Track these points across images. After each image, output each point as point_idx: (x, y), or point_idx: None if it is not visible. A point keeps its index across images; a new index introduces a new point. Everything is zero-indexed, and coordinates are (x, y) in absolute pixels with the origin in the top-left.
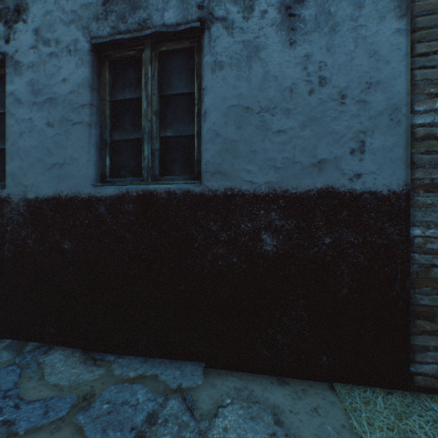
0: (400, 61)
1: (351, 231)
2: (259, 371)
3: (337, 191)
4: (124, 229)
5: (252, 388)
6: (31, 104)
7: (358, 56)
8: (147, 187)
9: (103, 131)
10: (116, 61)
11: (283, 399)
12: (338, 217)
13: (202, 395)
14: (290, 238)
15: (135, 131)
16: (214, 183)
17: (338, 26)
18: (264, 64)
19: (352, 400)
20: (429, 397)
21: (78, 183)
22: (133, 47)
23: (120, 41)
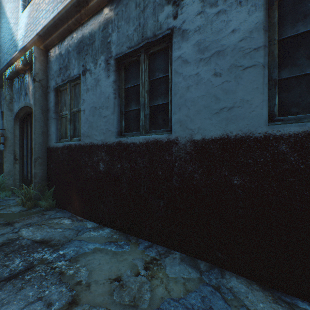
0: None
1: None
2: None
3: None
4: None
5: None
6: (197, 61)
7: None
8: None
9: (271, 71)
10: None
11: None
12: None
13: None
14: None
15: None
16: None
17: None
18: None
19: None
20: None
21: (249, 123)
22: None
23: None
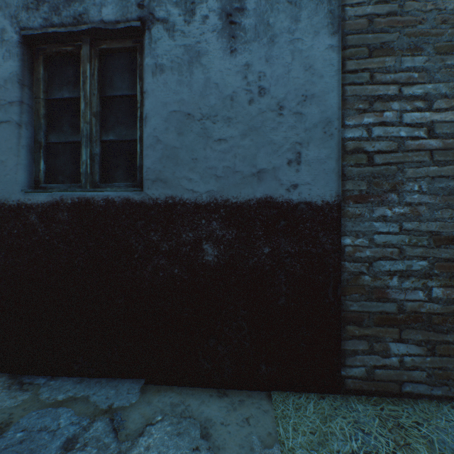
0: (333, 76)
1: (288, 241)
2: (201, 385)
3: (276, 201)
4: (58, 240)
5: (189, 402)
6: None
7: (295, 69)
8: (84, 194)
9: (37, 132)
10: (52, 56)
11: (218, 411)
12: (276, 227)
13: (134, 414)
14: (231, 248)
15: (73, 133)
16: (155, 191)
17: (276, 37)
18: (205, 70)
19: (285, 407)
20: (357, 399)
21: (5, 189)
22: (70, 42)
23: (54, 34)
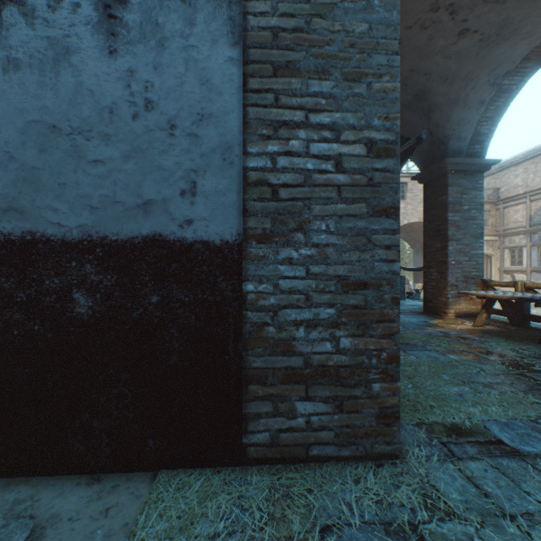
0: (234, 94)
1: (182, 287)
2: (71, 471)
3: (167, 240)
4: None
5: (41, 496)
6: None
7: (190, 81)
8: None
9: None
10: None
11: (74, 504)
12: (167, 270)
13: None
14: (110, 297)
15: None
16: (7, 224)
17: (167, 41)
18: (77, 73)
19: (165, 489)
20: (258, 470)
21: None
22: None
23: None
